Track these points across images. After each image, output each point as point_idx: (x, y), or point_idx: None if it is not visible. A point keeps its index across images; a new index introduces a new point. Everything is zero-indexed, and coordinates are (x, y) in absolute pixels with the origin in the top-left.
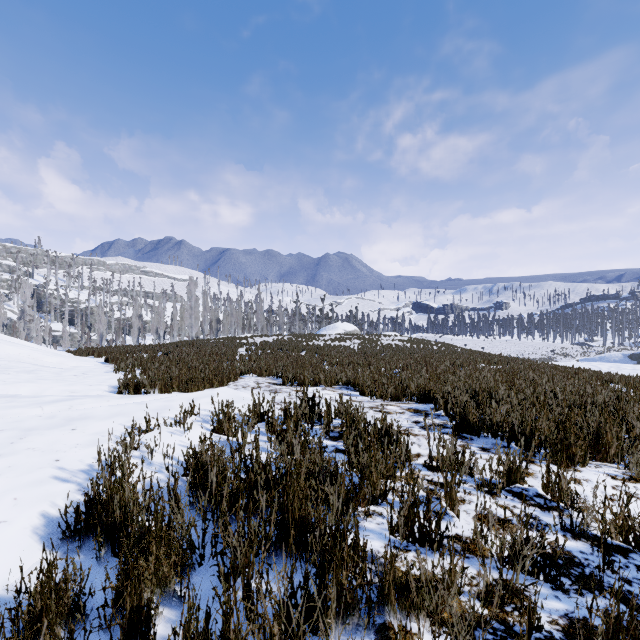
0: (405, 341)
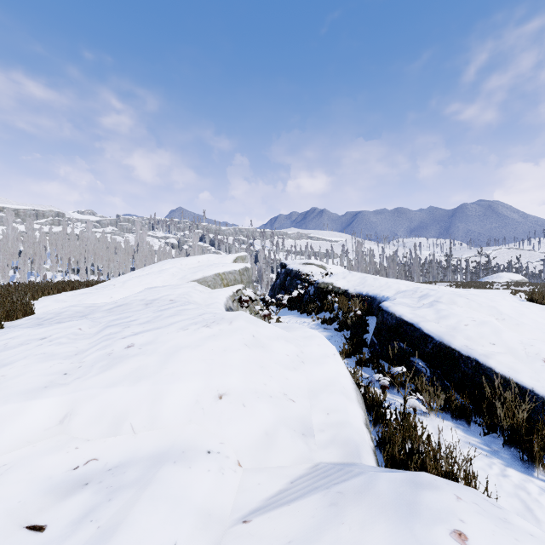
0: None
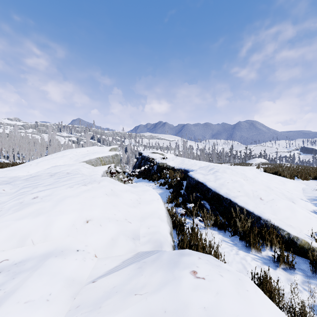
0: (297, 166)
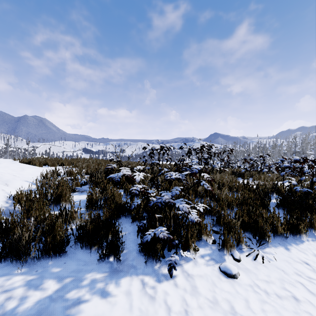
0: None
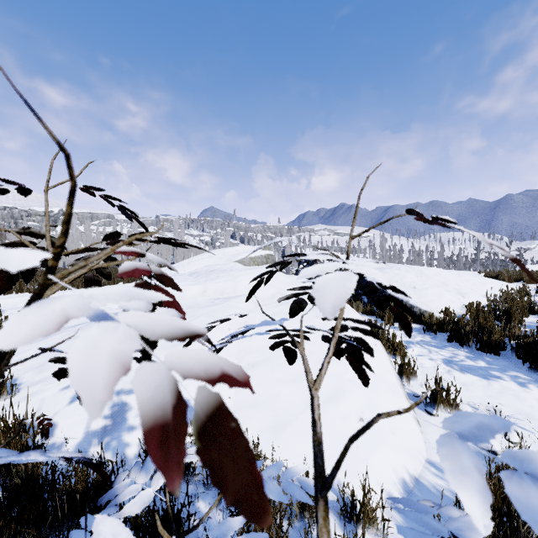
0: None
